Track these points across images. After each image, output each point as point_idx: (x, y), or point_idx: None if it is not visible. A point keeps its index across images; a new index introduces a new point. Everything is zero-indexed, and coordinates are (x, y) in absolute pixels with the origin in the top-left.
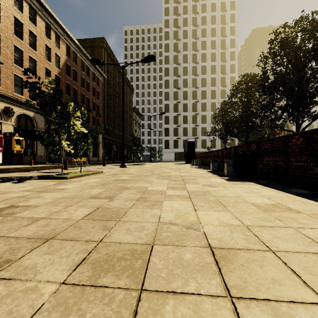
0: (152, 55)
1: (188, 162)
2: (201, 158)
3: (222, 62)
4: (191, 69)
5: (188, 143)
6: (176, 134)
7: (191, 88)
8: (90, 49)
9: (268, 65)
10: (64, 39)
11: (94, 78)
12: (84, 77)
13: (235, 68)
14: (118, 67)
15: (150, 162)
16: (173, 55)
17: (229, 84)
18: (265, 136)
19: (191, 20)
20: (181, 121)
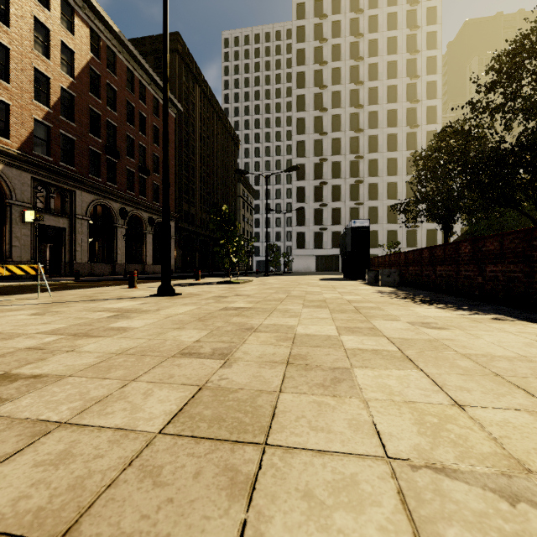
0: None
1: (353, 276)
2: (398, 265)
3: (411, 78)
4: (348, 96)
5: (352, 232)
6: (319, 221)
7: (347, 131)
8: (153, 58)
9: None
10: (86, 16)
11: (157, 110)
12: (134, 103)
13: (437, 89)
14: (208, 95)
15: (266, 275)
16: (313, 71)
17: (425, 122)
18: None
19: (347, 0)
20: (328, 197)
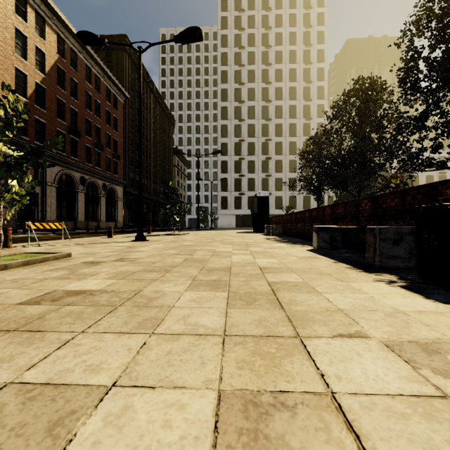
0: (195, 27)
1: (259, 230)
2: (283, 223)
3: (306, 82)
4: (260, 92)
5: (258, 200)
6: (238, 188)
7: (259, 119)
8: (104, 53)
9: (416, 46)
10: (54, 25)
11: (109, 97)
12: (91, 93)
13: (324, 92)
14: (150, 84)
15: (198, 229)
16: (234, 71)
17: (316, 116)
18: (391, 186)
19: (259, 19)
20: (246, 169)
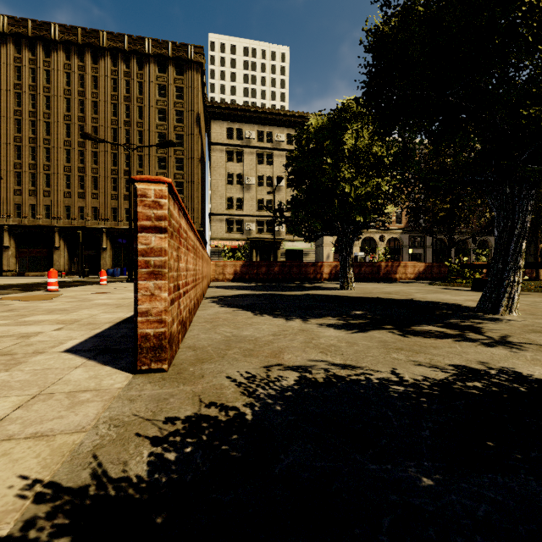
0: None
1: None
2: None
3: None
4: None
5: None
6: None
7: None
8: None
9: None
10: None
11: None
12: None
13: None
14: None
15: None
16: None
17: None
18: None
19: None
20: None
